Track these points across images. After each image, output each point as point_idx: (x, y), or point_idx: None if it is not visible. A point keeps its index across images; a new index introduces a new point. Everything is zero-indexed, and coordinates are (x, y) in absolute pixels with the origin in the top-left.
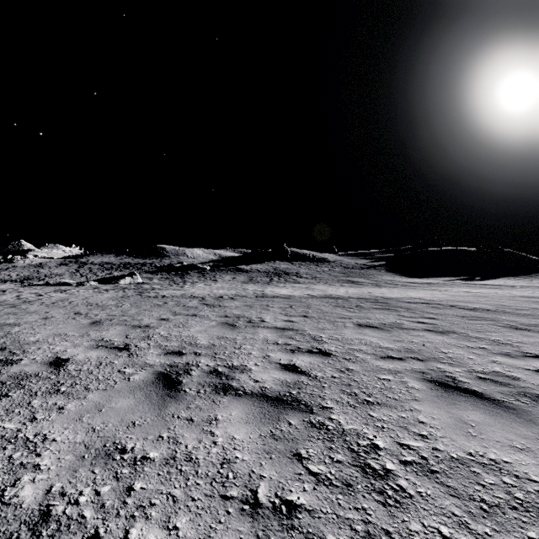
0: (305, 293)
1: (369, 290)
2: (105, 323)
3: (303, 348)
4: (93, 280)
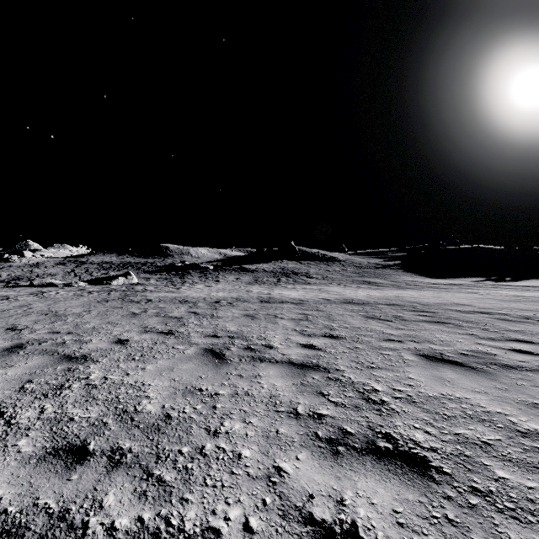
0: (319, 297)
1: (395, 293)
2: (25, 350)
3: (354, 433)
4: (86, 280)
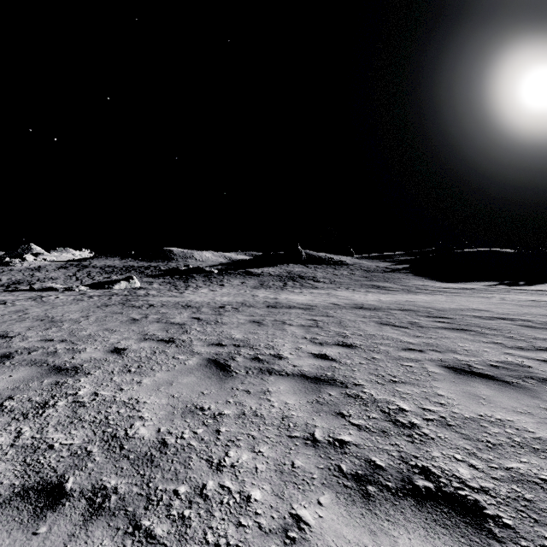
0: (328, 302)
1: (406, 298)
2: (12, 360)
3: (384, 467)
4: (87, 284)
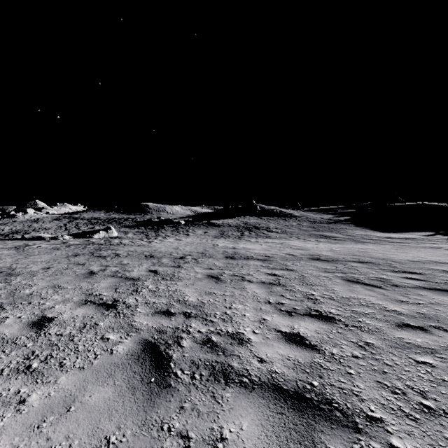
0: (284, 252)
1: (357, 248)
2: None
3: None
4: (73, 233)
